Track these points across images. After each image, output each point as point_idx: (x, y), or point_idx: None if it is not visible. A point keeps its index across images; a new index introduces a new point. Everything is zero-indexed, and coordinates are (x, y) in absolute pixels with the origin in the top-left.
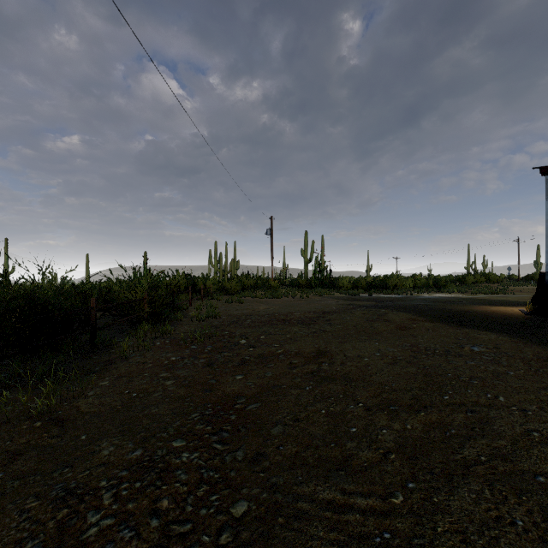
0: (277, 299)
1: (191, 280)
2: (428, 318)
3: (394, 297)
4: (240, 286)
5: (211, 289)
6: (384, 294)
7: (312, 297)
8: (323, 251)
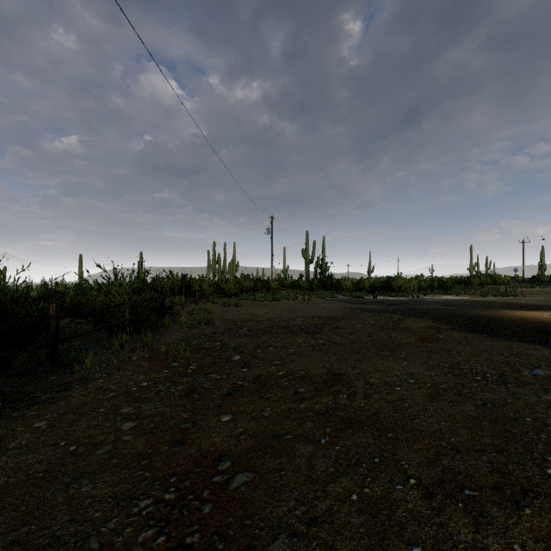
0: (278, 302)
1: (186, 282)
2: (452, 326)
3: (401, 300)
4: (238, 288)
5: (207, 292)
6: (388, 297)
7: (315, 300)
8: (324, 252)
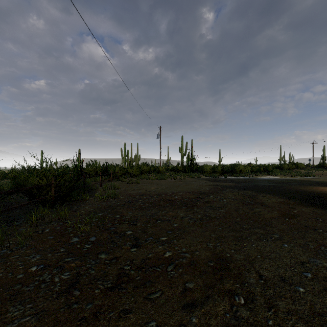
0: (164, 180)
1: (105, 167)
2: (297, 201)
3: (243, 179)
4: (139, 171)
5: (118, 174)
6: (234, 177)
7: (187, 179)
8: (192, 149)
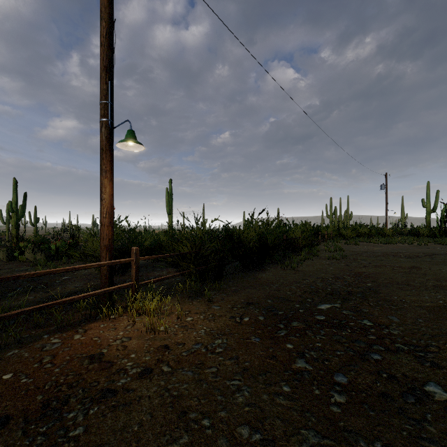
0: (391, 244)
1: (316, 228)
2: None
3: None
4: (354, 233)
5: (331, 235)
6: None
7: (432, 245)
8: None
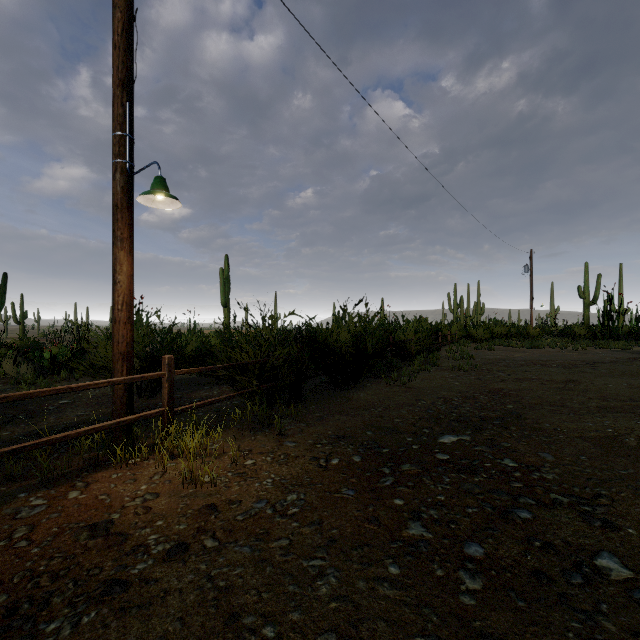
0: (538, 349)
1: (434, 326)
2: None
3: None
4: (488, 334)
5: (456, 336)
6: None
7: (592, 350)
8: (621, 286)
